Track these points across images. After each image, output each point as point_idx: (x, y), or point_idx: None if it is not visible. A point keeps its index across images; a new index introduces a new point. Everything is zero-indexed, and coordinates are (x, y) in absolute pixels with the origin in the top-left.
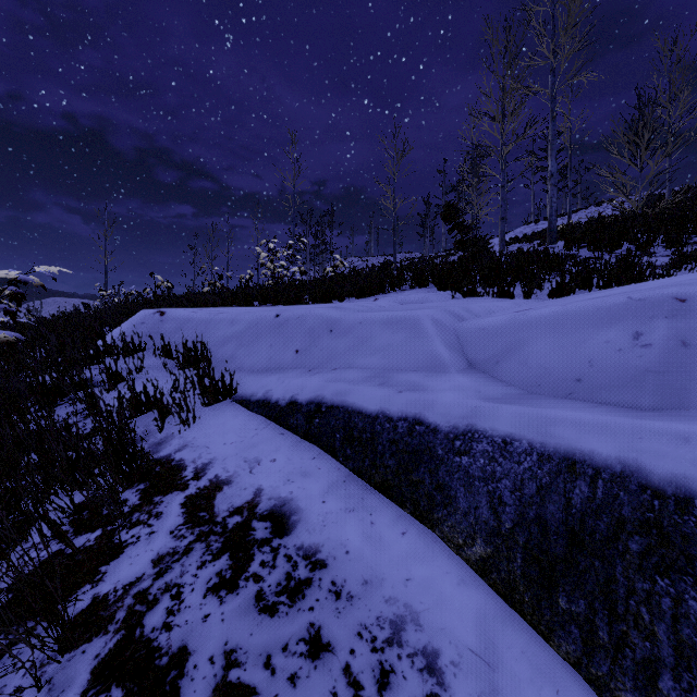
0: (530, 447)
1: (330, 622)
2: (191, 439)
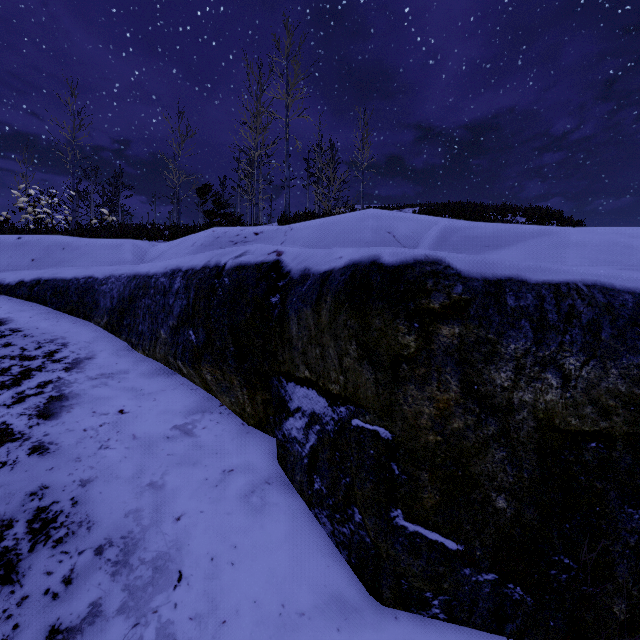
0: (127, 275)
1: (18, 341)
2: None
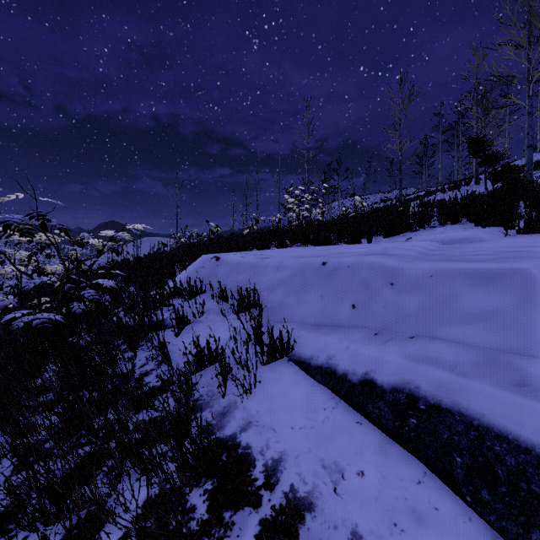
0: None
1: None
2: (254, 413)
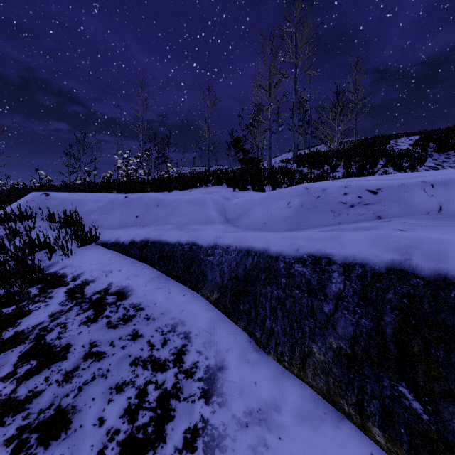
0: (236, 248)
1: (143, 328)
2: (69, 263)
